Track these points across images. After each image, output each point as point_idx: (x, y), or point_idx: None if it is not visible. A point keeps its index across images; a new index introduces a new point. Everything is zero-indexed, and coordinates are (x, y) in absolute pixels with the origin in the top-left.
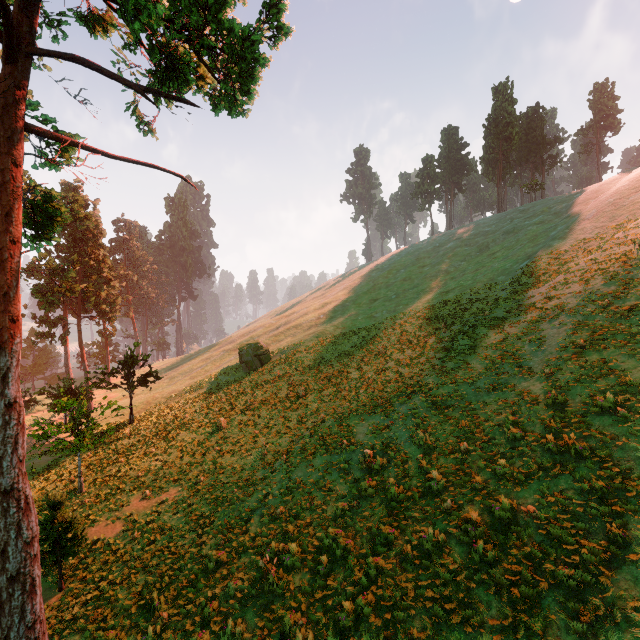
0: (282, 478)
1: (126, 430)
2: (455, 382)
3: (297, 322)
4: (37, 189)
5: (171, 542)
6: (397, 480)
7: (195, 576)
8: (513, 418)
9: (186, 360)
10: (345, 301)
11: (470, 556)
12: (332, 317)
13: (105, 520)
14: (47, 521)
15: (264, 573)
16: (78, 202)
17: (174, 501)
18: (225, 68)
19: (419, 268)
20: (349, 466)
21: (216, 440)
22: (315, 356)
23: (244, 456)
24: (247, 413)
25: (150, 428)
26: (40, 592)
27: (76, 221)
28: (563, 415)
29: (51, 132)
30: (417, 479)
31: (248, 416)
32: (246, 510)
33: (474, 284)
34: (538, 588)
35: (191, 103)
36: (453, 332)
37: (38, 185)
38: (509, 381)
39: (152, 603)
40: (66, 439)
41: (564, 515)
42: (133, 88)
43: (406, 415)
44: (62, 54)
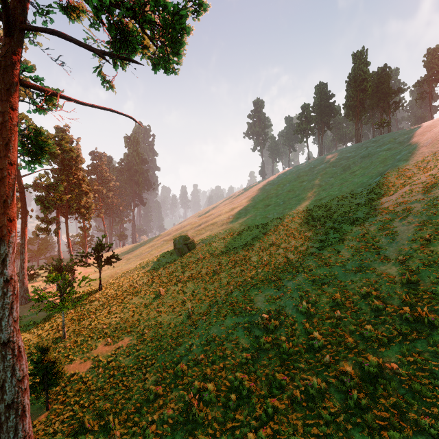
0: (203, 333)
1: (96, 295)
2: (329, 265)
3: (213, 221)
4: (31, 127)
5: (124, 377)
6: (287, 338)
7: (140, 404)
8: (375, 293)
9: (138, 247)
10: (247, 206)
11: (346, 402)
12: (238, 217)
13: (80, 359)
14: (38, 361)
15: (189, 405)
16: (65, 139)
17: (127, 347)
18: (161, 36)
19: (299, 183)
20: (251, 326)
21: (157, 304)
22: (226, 245)
23: (176, 316)
24: (178, 285)
25: (112, 294)
26: (29, 415)
27: (64, 152)
28: (416, 292)
29: (38, 86)
30: (302, 338)
31: (179, 287)
32: (177, 356)
33: (340, 194)
34: (404, 433)
35: (136, 62)
36: (326, 228)
37: (31, 125)
38: (370, 265)
39: (109, 424)
40: (57, 300)
41: (422, 373)
42: (95, 52)
43: (293, 289)
44: (45, 29)
